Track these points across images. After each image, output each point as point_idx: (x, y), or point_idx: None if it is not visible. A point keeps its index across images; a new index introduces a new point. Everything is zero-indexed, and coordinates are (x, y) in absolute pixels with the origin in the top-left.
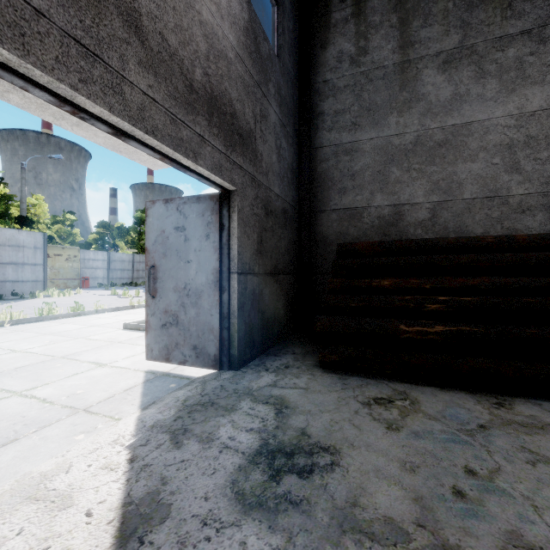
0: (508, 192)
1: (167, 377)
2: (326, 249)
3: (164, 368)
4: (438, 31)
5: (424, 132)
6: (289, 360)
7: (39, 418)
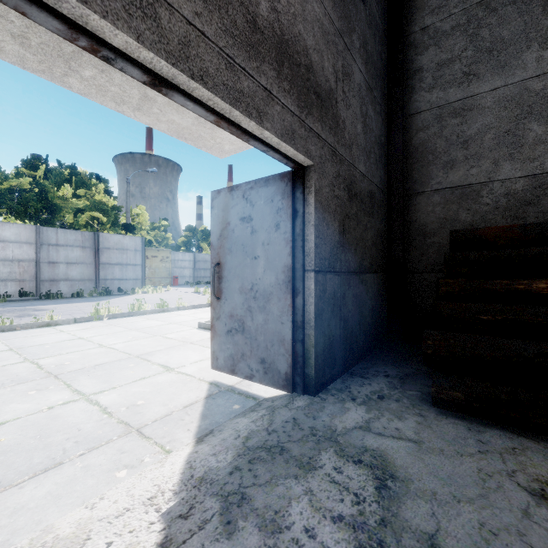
0: None
1: (231, 394)
2: (426, 241)
3: (230, 380)
4: None
5: None
6: (382, 386)
7: (91, 435)
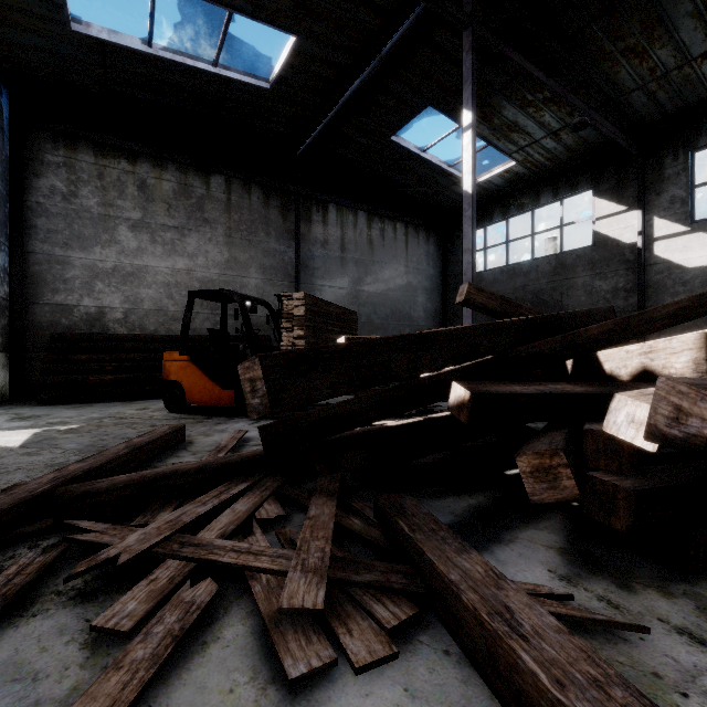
0: (168, 309)
1: None
2: (40, 333)
3: None
4: (129, 205)
5: (120, 264)
6: (12, 407)
7: None
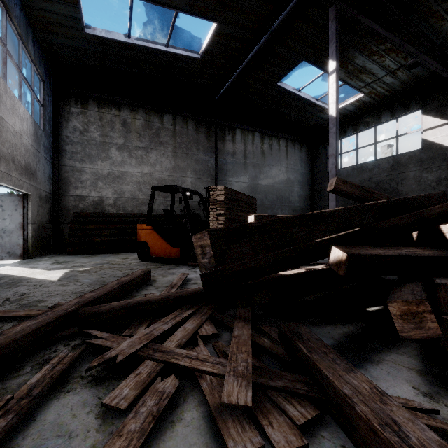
0: (139, 197)
1: None
2: (68, 213)
3: None
4: (117, 135)
5: (111, 171)
6: (53, 256)
7: None
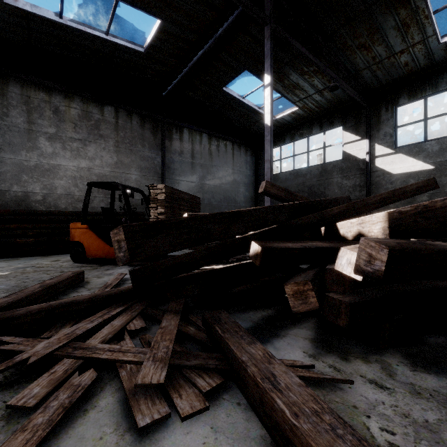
0: (74, 194)
1: None
2: None
3: None
4: (47, 124)
5: (40, 163)
6: None
7: None
